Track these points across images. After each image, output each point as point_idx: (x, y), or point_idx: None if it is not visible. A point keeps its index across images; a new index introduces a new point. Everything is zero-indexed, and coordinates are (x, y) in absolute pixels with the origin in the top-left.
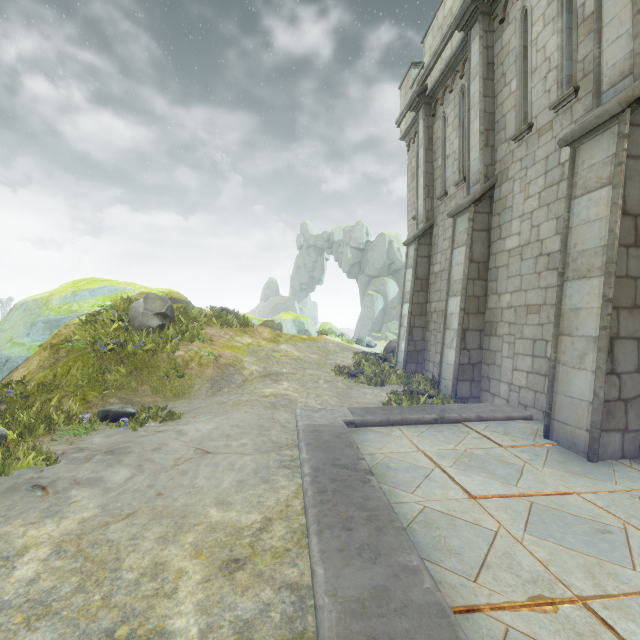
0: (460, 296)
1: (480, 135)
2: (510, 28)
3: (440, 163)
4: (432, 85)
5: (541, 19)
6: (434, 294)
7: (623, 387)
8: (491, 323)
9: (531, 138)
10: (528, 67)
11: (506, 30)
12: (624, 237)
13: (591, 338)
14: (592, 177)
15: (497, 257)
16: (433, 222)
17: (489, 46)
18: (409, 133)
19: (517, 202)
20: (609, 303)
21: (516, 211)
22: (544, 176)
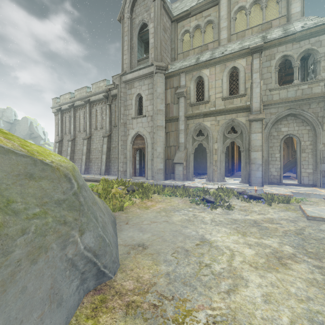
0: (69, 156)
1: (73, 128)
2: (78, 113)
3: (65, 126)
4: (63, 109)
5: (82, 117)
6: (63, 155)
7: (87, 167)
8: (75, 161)
9: (81, 133)
10: (80, 122)
11: (77, 113)
12: (87, 151)
13: (84, 162)
14: (85, 144)
15: (76, 150)
16: (63, 138)
17: (75, 113)
18: (55, 113)
19: (79, 142)
20: (86, 158)
21: (79, 143)
22: (82, 140)
